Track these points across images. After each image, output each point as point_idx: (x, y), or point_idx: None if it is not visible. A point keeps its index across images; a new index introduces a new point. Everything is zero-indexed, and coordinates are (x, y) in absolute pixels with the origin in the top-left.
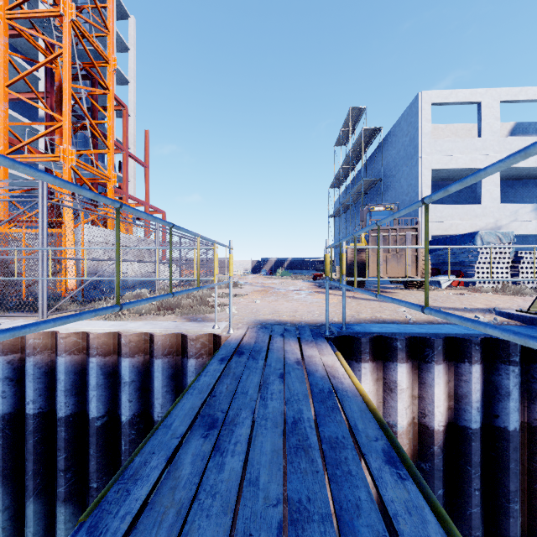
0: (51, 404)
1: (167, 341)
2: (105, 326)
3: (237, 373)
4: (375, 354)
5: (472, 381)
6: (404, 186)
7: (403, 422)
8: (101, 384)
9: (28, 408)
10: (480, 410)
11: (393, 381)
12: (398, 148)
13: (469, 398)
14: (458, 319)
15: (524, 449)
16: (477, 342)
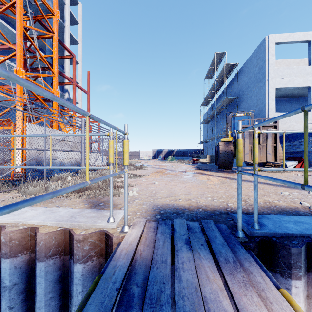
0: None
1: (52, 240)
2: None
3: None
4: (305, 265)
5: None
6: (254, 101)
7: None
8: None
9: None
10: None
11: None
12: (250, 76)
13: None
14: None
15: None
16: None
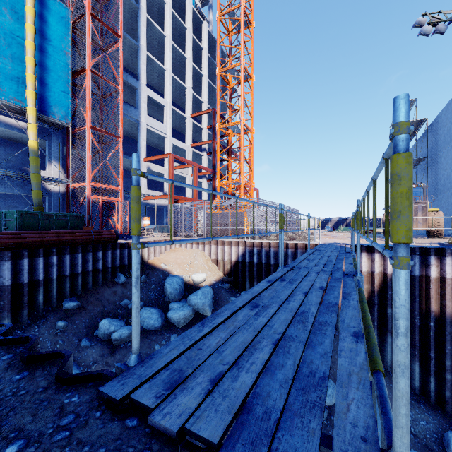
0: (267, 261)
1: (301, 245)
2: None
3: (325, 246)
4: (367, 251)
5: None
6: (443, 164)
7: (376, 271)
8: None
9: (263, 261)
10: None
11: (373, 259)
12: (440, 135)
13: None
14: None
15: (424, 283)
16: None
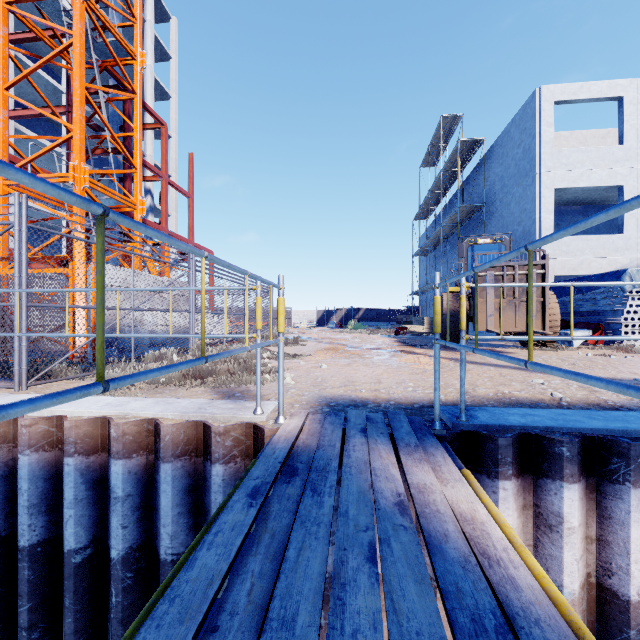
0: (13, 524)
1: (180, 435)
2: (95, 407)
3: (278, 536)
4: (520, 464)
5: None
6: (514, 213)
7: (572, 585)
8: (81, 498)
9: None
10: None
11: (553, 512)
12: (507, 164)
13: None
14: None
15: None
16: None
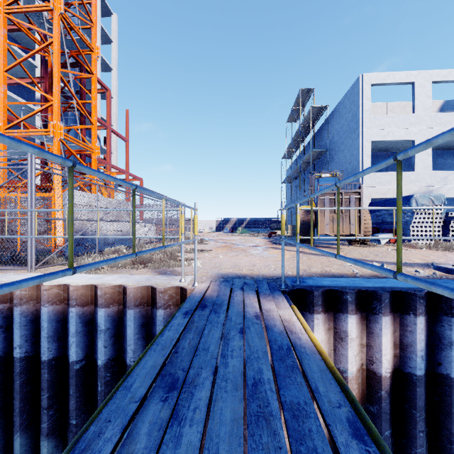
0: (36, 349)
1: (138, 293)
2: (84, 279)
3: (199, 327)
4: (327, 306)
5: (417, 331)
6: (347, 156)
7: (352, 368)
8: (79, 331)
9: (15, 352)
10: (424, 358)
11: (343, 331)
12: (342, 123)
13: (414, 347)
14: (448, 291)
15: None
16: (422, 296)
